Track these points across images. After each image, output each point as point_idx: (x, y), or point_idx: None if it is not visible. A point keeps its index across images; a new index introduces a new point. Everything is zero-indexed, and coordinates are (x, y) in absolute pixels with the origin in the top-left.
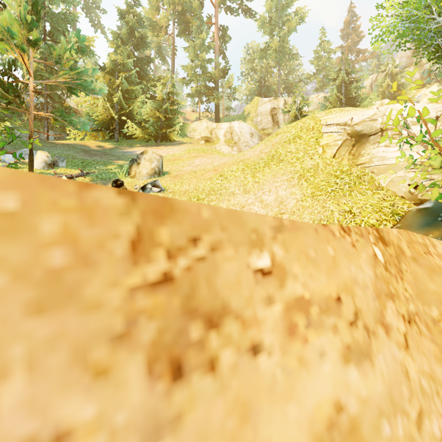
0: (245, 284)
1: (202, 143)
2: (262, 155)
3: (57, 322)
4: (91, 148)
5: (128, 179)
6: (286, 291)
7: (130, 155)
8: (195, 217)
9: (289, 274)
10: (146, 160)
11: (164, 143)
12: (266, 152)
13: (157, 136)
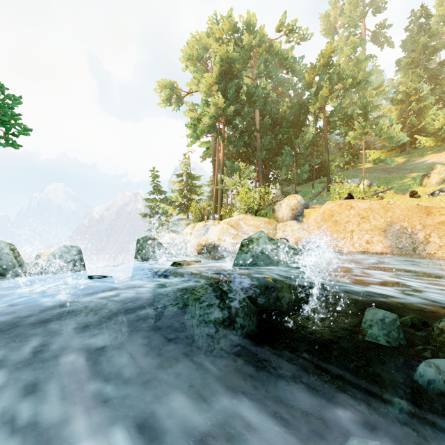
0: (435, 212)
1: None
2: None
3: (420, 212)
4: (387, 166)
5: (420, 188)
6: (440, 213)
7: (421, 166)
8: (430, 207)
9: (441, 211)
10: (435, 174)
11: None
12: None
13: None
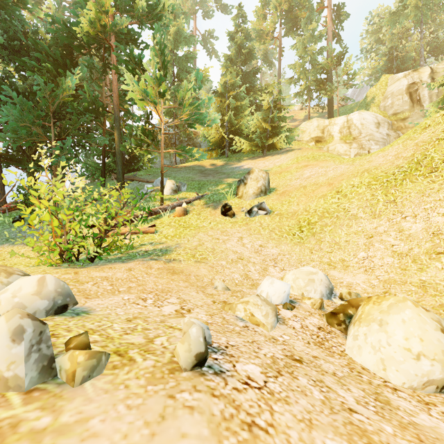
0: None
1: (312, 144)
2: (398, 161)
3: None
4: (206, 167)
5: (236, 199)
6: None
7: (238, 171)
8: None
9: None
10: (252, 180)
11: (270, 152)
12: (406, 156)
13: (263, 147)
